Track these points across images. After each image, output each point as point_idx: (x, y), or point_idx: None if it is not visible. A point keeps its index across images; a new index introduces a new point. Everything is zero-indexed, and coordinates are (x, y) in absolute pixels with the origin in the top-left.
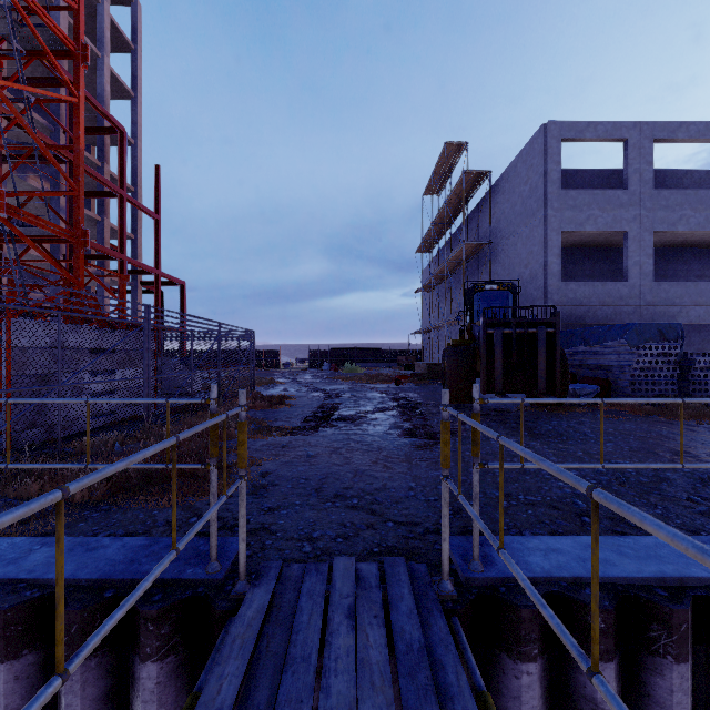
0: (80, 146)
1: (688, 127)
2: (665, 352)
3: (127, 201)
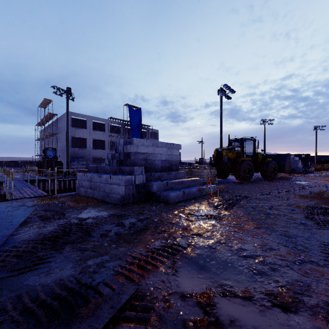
0: None
1: (99, 118)
2: (84, 163)
3: None
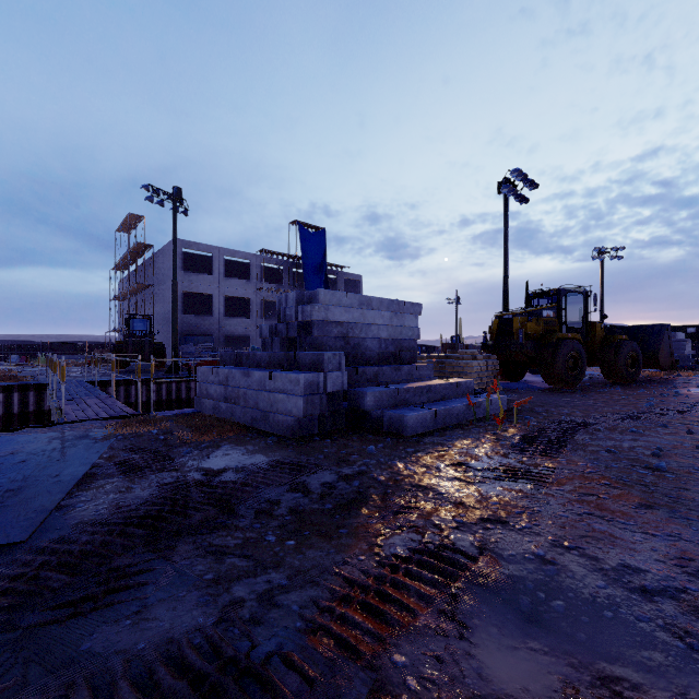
0: None
1: (239, 253)
2: (208, 347)
3: None
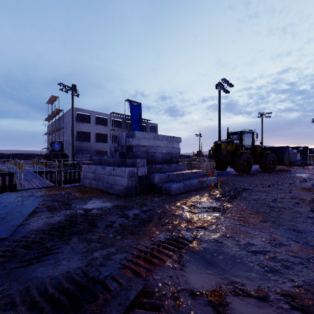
0: None
1: (102, 113)
2: (88, 156)
3: None
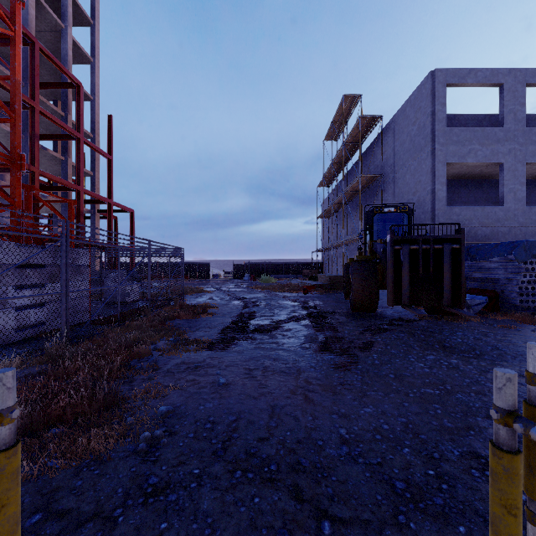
0: (16, 77)
1: None
2: None
3: (83, 143)
